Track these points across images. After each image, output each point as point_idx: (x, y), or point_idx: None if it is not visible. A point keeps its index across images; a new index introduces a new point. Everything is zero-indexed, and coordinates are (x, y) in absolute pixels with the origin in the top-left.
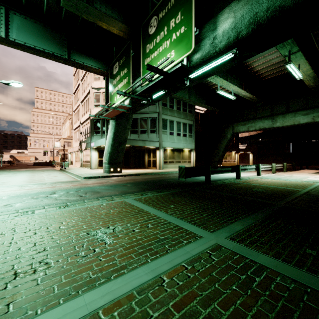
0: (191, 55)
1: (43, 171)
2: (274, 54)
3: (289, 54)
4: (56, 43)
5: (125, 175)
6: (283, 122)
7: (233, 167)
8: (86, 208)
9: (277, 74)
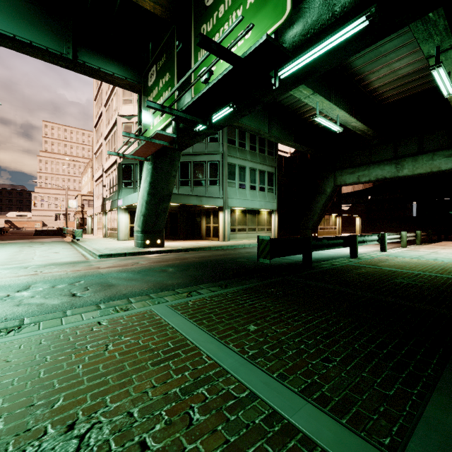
0: (282, 31)
1: (43, 243)
2: (405, 60)
3: (438, 52)
4: (53, 32)
5: (169, 250)
6: (414, 168)
7: (346, 239)
8: (55, 336)
9: (405, 93)
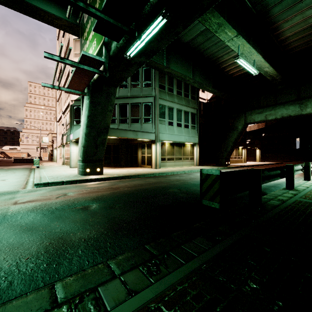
0: None
1: (7, 170)
2: None
3: None
4: None
5: (106, 178)
6: None
7: (281, 169)
8: None
9: (309, 43)
